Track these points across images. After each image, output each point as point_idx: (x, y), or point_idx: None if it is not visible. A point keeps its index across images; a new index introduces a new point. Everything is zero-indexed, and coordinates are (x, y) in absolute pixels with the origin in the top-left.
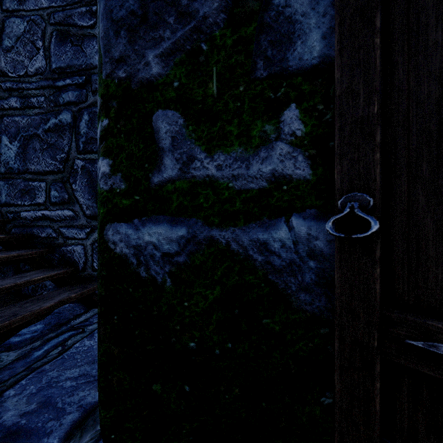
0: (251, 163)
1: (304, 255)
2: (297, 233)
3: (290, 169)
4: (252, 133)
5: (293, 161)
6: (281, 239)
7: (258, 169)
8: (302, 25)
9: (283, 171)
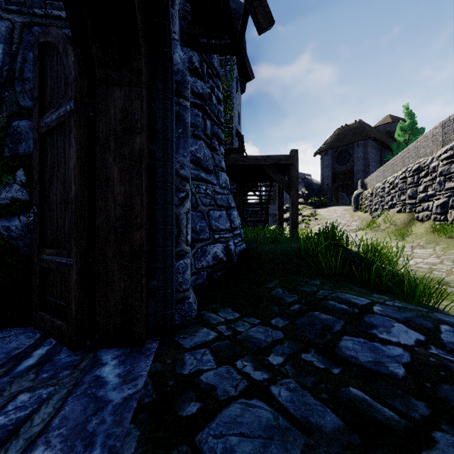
0: (2, 192)
1: (26, 231)
2: (23, 223)
3: (20, 196)
4: (3, 179)
5: (21, 193)
6: (16, 225)
7: (6, 195)
8: (26, 136)
9: (17, 196)
